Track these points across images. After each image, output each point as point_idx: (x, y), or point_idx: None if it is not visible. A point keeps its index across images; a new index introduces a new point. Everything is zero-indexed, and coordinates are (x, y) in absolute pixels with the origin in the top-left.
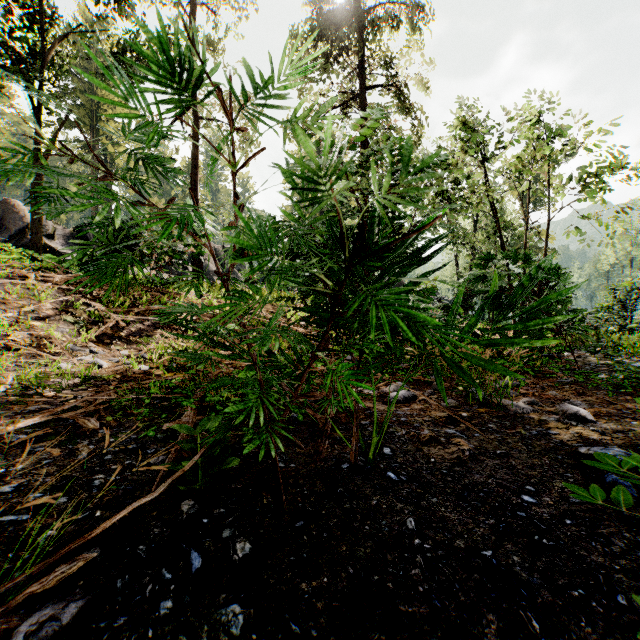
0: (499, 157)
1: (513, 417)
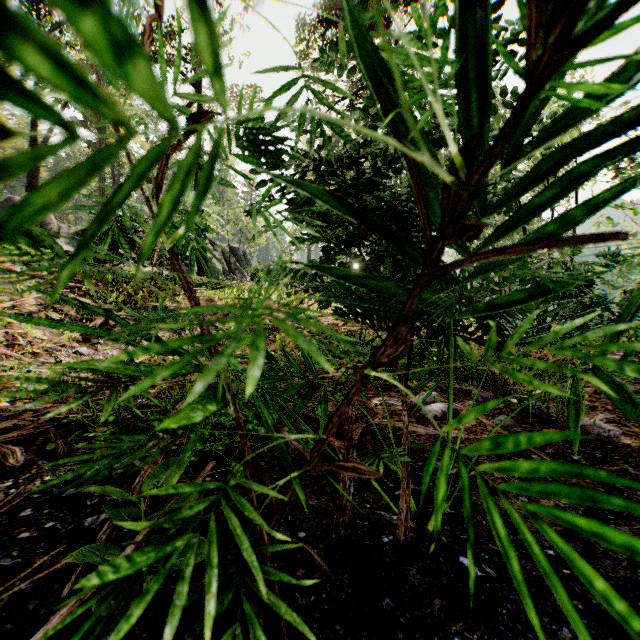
0: None
1: (598, 443)
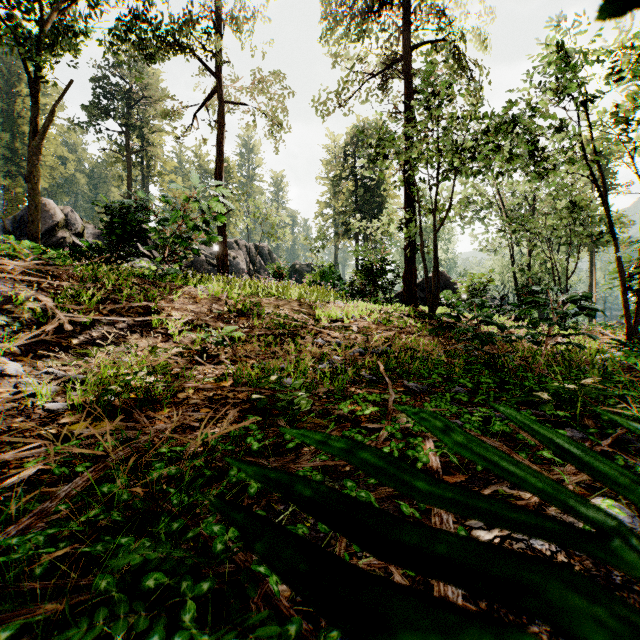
0: (592, 108)
1: None
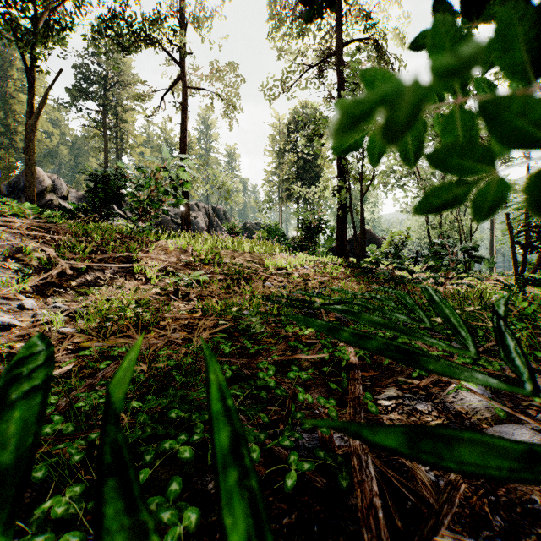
0: None
1: None
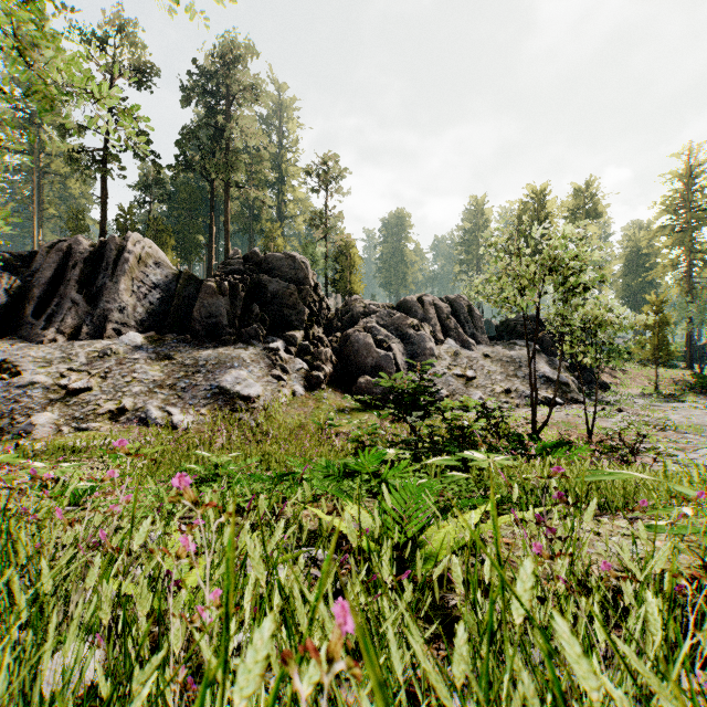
0: None
1: None
